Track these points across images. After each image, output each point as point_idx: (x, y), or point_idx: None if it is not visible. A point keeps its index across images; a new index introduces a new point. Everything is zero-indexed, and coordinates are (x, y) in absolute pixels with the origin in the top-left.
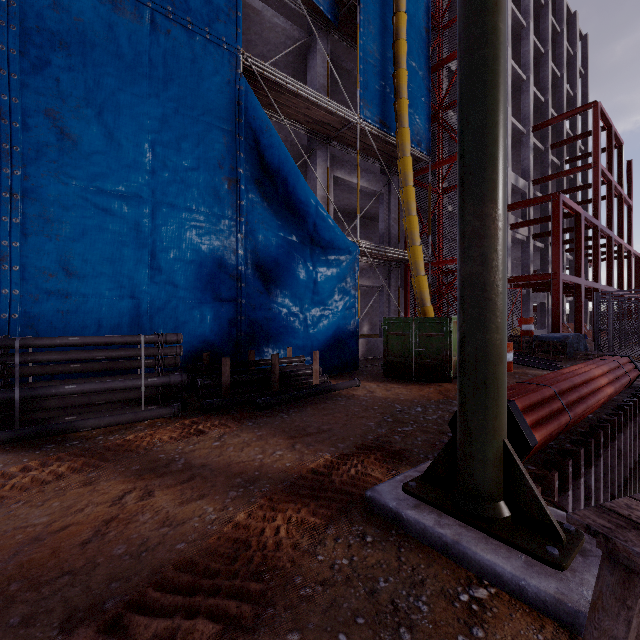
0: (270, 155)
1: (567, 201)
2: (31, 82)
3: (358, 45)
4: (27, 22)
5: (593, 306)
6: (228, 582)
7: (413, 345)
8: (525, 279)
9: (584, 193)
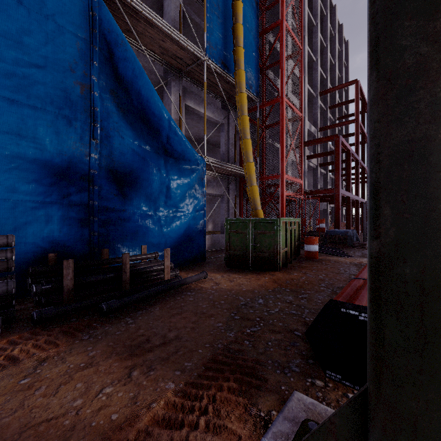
0: (124, 68)
1: (343, 141)
2: None
3: None
4: None
5: (355, 211)
6: None
7: (250, 241)
8: (318, 192)
9: (346, 140)
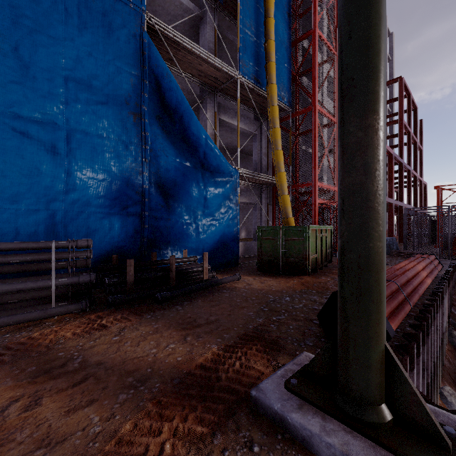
0: (169, 96)
1: None
2: None
3: (238, 19)
4: None
5: (399, 218)
6: None
7: (280, 247)
8: None
9: (391, 141)
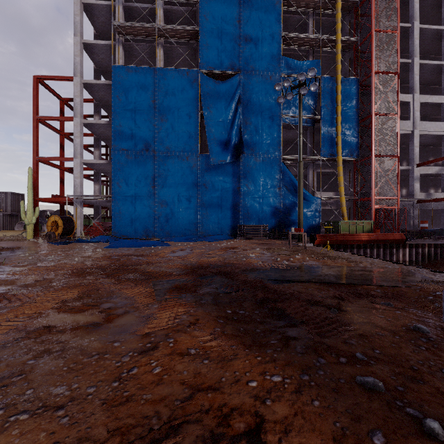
0: (289, 180)
1: None
2: (244, 180)
3: (320, 134)
4: (243, 170)
5: None
6: (273, 243)
7: (331, 229)
8: (438, 200)
9: None
